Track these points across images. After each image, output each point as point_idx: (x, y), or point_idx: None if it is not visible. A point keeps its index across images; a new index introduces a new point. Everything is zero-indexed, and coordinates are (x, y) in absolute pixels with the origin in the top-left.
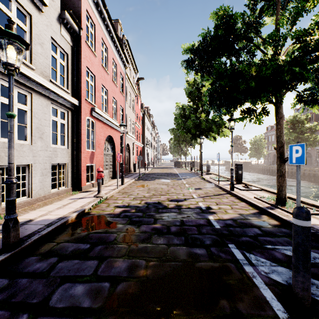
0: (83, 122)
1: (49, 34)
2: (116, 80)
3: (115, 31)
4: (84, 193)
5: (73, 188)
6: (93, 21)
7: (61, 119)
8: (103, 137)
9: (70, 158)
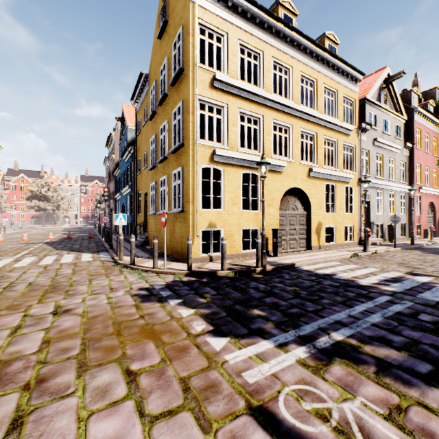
0: (414, 199)
1: (399, 160)
2: (436, 151)
3: (437, 117)
4: (417, 240)
5: (407, 237)
6: (419, 129)
7: (402, 200)
8: (426, 204)
9: (406, 220)
